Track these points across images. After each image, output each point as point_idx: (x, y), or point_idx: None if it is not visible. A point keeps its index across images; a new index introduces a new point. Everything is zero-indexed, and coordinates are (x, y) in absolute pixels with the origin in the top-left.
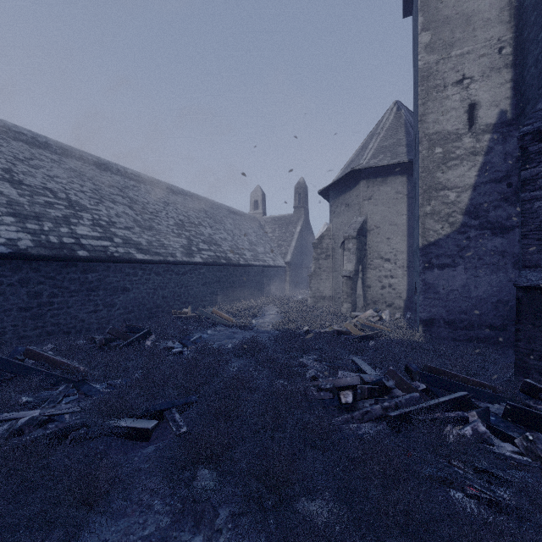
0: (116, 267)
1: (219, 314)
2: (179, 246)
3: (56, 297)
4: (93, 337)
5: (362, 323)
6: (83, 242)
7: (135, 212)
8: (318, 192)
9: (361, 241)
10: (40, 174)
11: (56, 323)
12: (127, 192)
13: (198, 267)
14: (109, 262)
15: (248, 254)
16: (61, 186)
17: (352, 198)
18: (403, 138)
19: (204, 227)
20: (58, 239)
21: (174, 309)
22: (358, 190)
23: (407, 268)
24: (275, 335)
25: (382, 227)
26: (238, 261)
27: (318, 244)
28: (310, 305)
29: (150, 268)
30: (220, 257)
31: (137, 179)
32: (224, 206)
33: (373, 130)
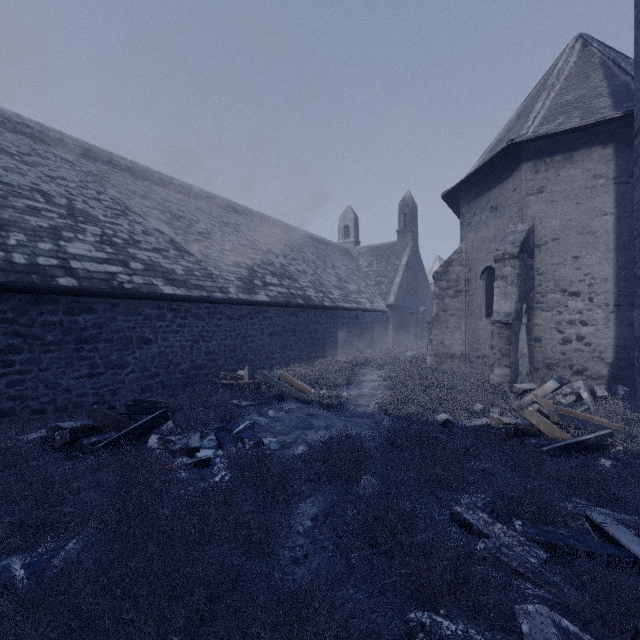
0: (128, 305)
1: (291, 381)
2: (235, 279)
3: (17, 353)
4: (58, 426)
5: (545, 406)
6: (73, 265)
7: (176, 230)
8: (442, 195)
9: (525, 263)
10: (35, 172)
11: (17, 396)
12: (169, 206)
13: (262, 308)
14: (116, 298)
15: (336, 293)
16: (64, 190)
17: (505, 195)
18: (602, 84)
19: (275, 255)
20: (29, 258)
21: (224, 371)
22: (517, 179)
23: (615, 307)
24: (387, 432)
25: (564, 238)
26: (321, 301)
27: (442, 274)
28: (430, 367)
29: (186, 309)
30: (296, 295)
31: (187, 192)
32: (305, 232)
33: (536, 88)
